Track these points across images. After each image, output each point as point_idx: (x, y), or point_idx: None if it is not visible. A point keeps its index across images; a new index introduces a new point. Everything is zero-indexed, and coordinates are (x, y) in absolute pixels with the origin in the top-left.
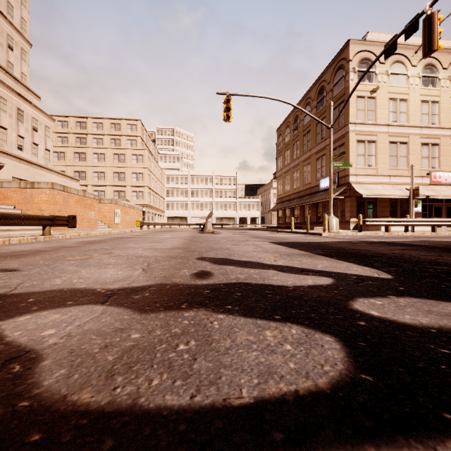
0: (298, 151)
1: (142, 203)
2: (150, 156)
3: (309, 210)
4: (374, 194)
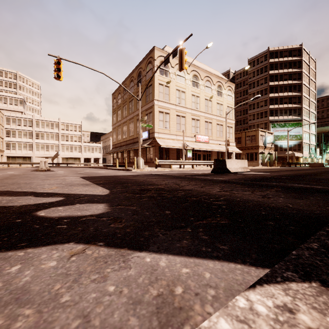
0: (126, 112)
1: None
2: None
3: (133, 154)
4: (167, 145)
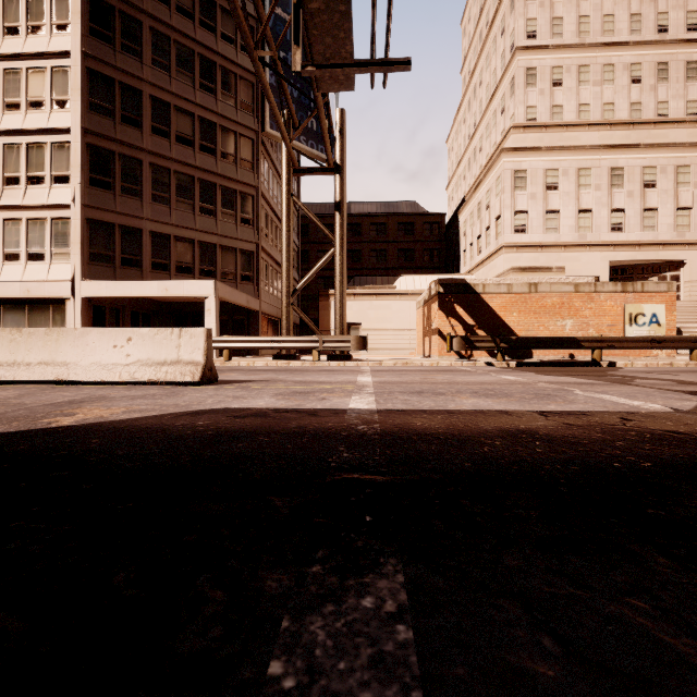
0: None
1: None
2: None
3: None
4: None
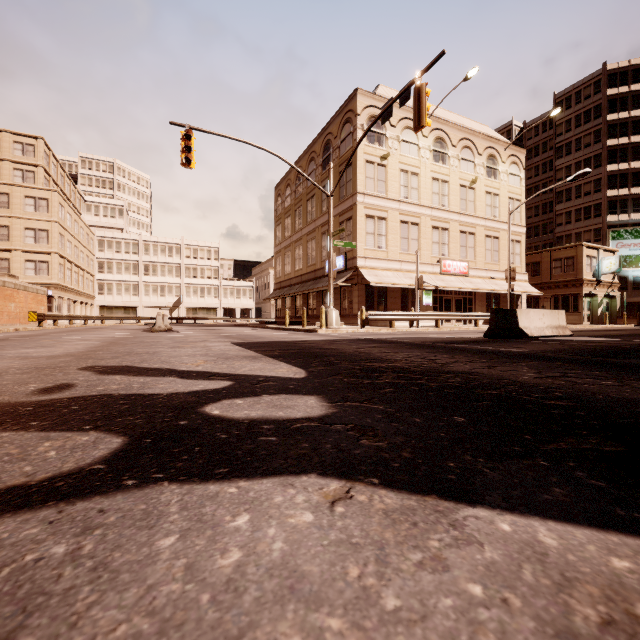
0: (301, 220)
1: (47, 281)
2: (64, 203)
3: (314, 300)
4: (383, 283)
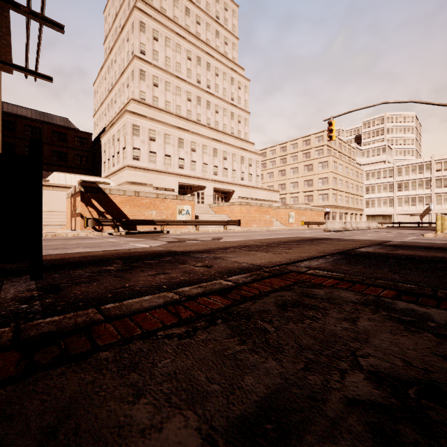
0: None
1: (327, 204)
2: (336, 160)
3: None
4: None
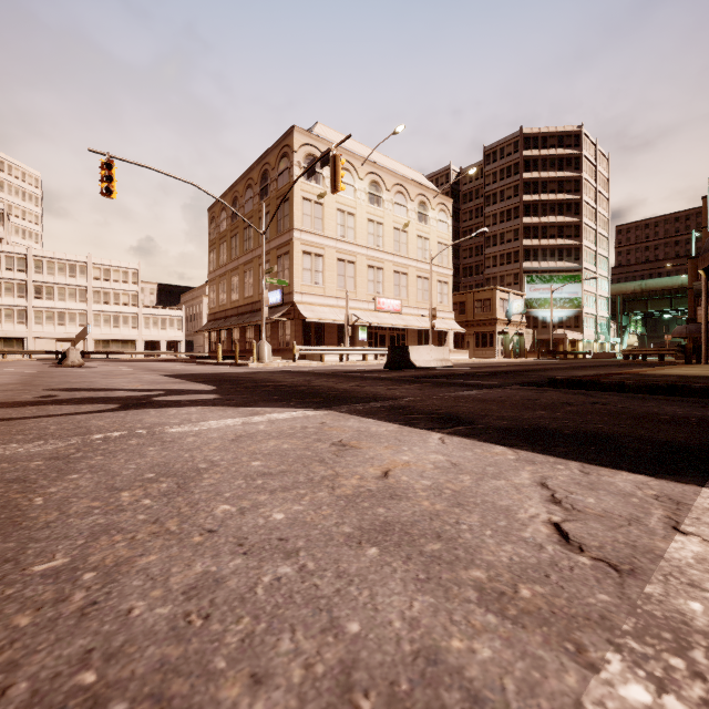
0: (238, 248)
1: None
2: None
3: (252, 333)
4: (319, 318)
